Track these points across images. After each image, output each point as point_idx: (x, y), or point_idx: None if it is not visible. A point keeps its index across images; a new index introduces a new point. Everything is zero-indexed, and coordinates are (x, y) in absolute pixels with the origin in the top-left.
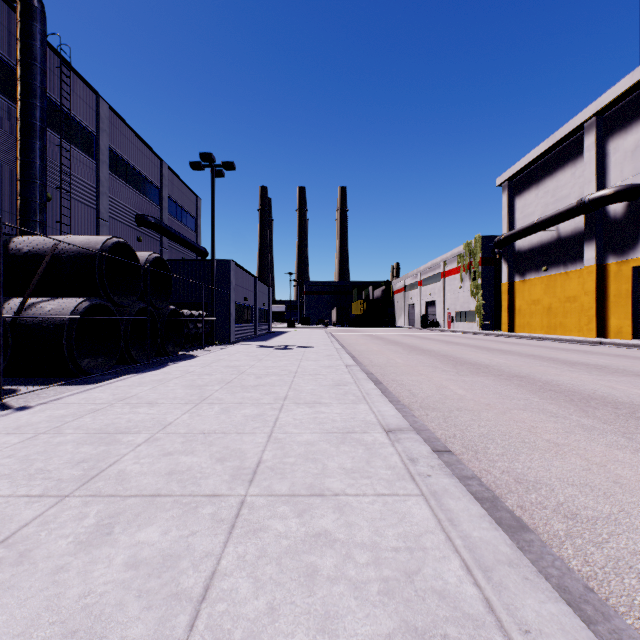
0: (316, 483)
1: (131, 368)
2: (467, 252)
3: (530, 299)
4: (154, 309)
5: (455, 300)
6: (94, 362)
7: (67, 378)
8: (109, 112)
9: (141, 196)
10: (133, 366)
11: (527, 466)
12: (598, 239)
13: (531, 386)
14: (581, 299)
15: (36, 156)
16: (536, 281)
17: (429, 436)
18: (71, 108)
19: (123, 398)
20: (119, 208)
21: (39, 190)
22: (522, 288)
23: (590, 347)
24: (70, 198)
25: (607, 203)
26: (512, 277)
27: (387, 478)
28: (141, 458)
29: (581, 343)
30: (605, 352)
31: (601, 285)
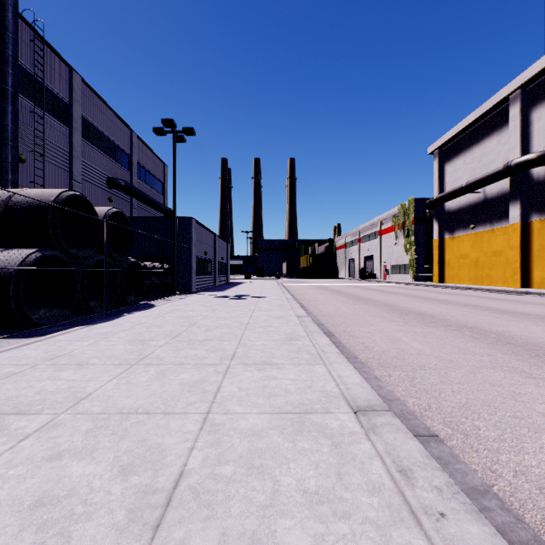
0: (262, 533)
1: (87, 318)
2: (401, 213)
3: (459, 254)
4: (114, 261)
5: (390, 255)
6: (49, 313)
7: (17, 330)
8: (82, 84)
9: (112, 161)
10: (90, 316)
11: (543, 461)
12: (522, 199)
13: (486, 338)
14: (506, 253)
15: (8, 119)
16: (464, 237)
17: (402, 410)
18: (45, 79)
19: (53, 357)
20: (91, 171)
21: (11, 151)
22: (451, 244)
23: (518, 297)
24: (44, 160)
25: (532, 166)
26: (442, 234)
27: (375, 518)
28: (12, 466)
29: (508, 293)
30: (535, 301)
31: (525, 241)
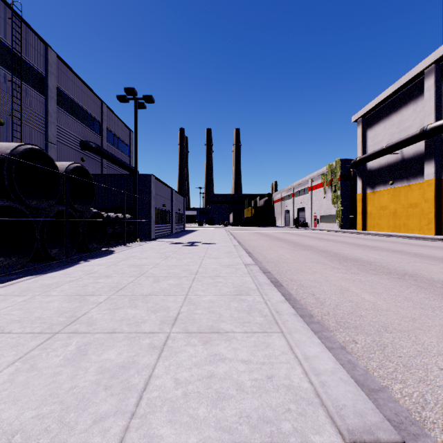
0: None
1: (46, 266)
2: (329, 171)
3: (379, 206)
4: (76, 212)
5: (320, 207)
6: (8, 261)
7: None
8: (57, 60)
9: (84, 127)
10: (48, 264)
11: None
12: (436, 159)
13: (433, 288)
14: (421, 205)
15: None
16: (384, 192)
17: (397, 413)
18: (23, 53)
19: None
20: (66, 135)
21: None
22: (372, 197)
23: (436, 243)
24: (21, 124)
25: None
26: (364, 189)
27: None
28: None
29: (426, 239)
30: None
31: (439, 194)
